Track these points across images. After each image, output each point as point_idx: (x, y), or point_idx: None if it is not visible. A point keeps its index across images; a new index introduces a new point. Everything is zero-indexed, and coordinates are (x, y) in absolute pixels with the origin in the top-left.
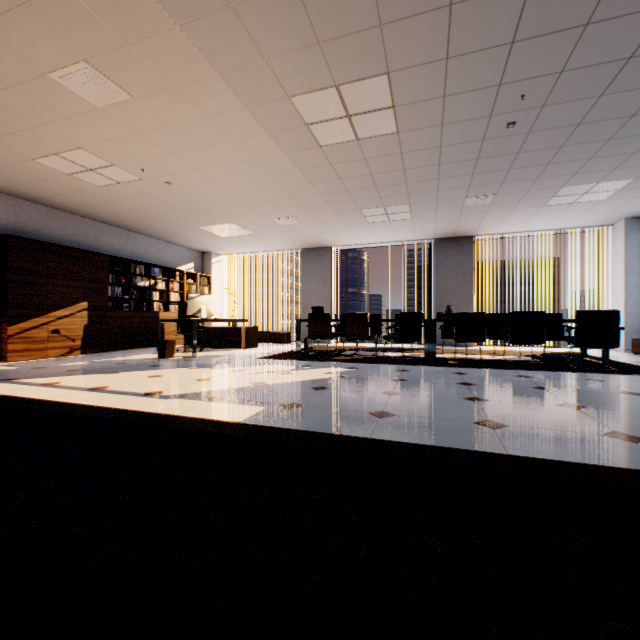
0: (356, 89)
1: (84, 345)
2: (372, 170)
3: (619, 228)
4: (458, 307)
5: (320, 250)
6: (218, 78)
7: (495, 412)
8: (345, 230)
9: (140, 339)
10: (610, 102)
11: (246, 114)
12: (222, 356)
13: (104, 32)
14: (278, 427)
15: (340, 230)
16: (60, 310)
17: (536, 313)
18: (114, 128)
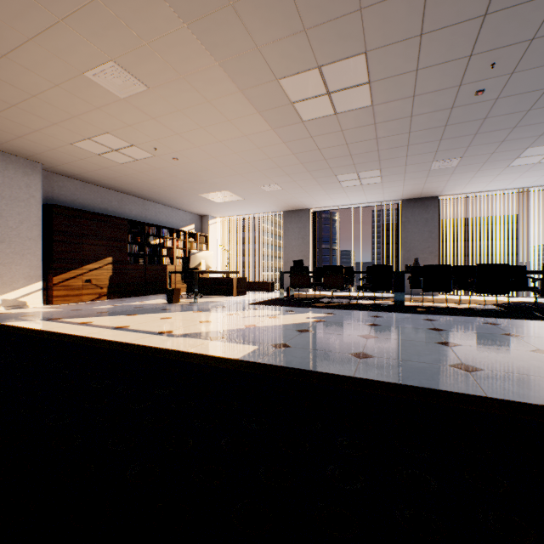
0: (336, 69)
1: (109, 292)
2: (348, 140)
3: None
4: (424, 260)
5: (299, 212)
6: (218, 67)
7: (468, 356)
8: (322, 194)
9: (152, 287)
10: None
11: (240, 97)
12: (218, 302)
13: (127, 35)
14: (271, 364)
15: (317, 194)
16: (91, 264)
17: (501, 265)
18: (134, 115)
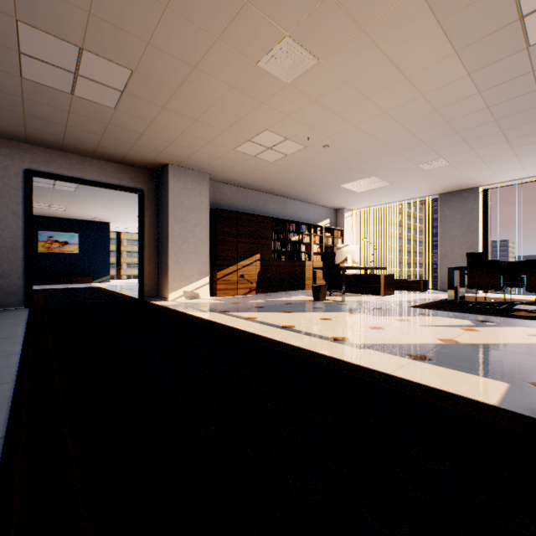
0: None
1: (257, 287)
2: None
3: None
4: None
5: (463, 192)
6: None
7: None
8: (508, 163)
9: (292, 283)
10: None
11: (435, 34)
12: (368, 302)
13: None
14: None
15: (501, 164)
16: (244, 260)
17: None
18: (295, 101)
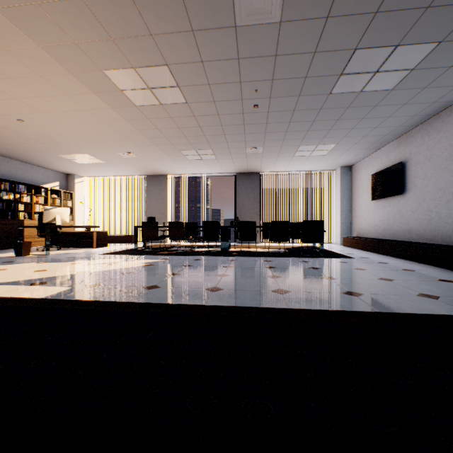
0: (149, 72)
1: None
2: (179, 125)
3: (338, 172)
4: (251, 218)
5: (160, 177)
6: (41, 50)
7: (226, 282)
8: (174, 164)
9: (5, 241)
10: (306, 100)
11: (72, 77)
12: (73, 253)
13: None
14: (68, 299)
15: (170, 163)
16: None
17: (284, 222)
18: None
